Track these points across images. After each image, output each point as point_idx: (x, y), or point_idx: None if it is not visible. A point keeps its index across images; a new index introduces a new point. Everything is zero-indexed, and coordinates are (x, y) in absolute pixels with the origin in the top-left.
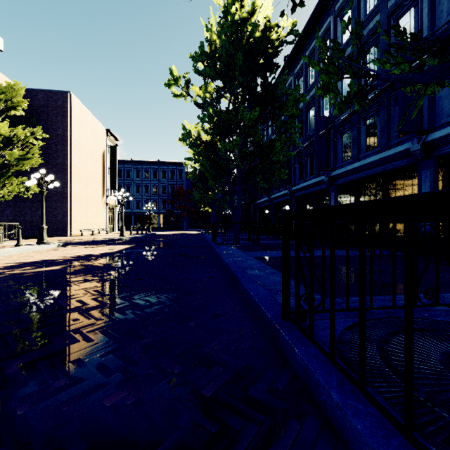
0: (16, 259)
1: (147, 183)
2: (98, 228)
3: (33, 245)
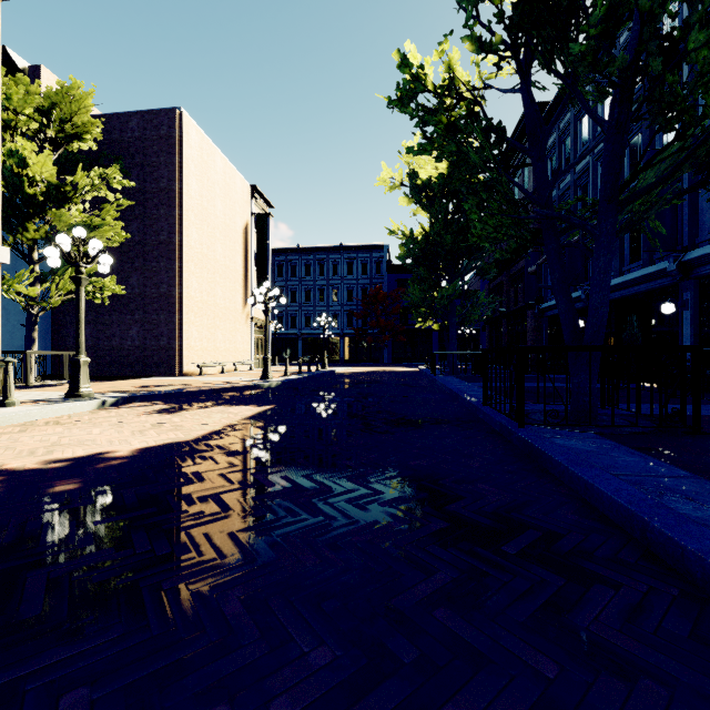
0: None
1: (322, 284)
2: (236, 360)
3: (37, 405)
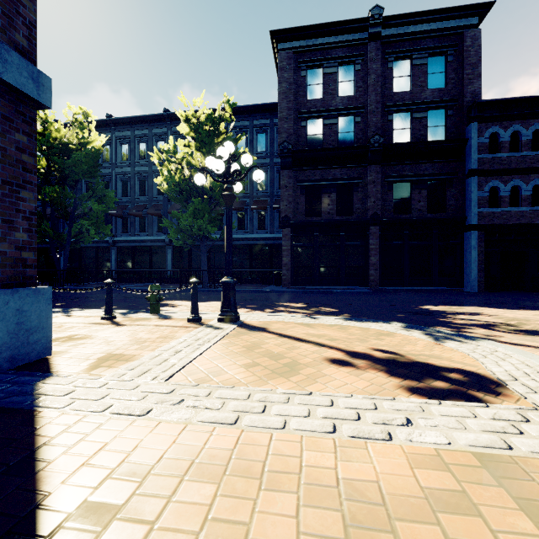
0: None
1: None
2: None
3: None
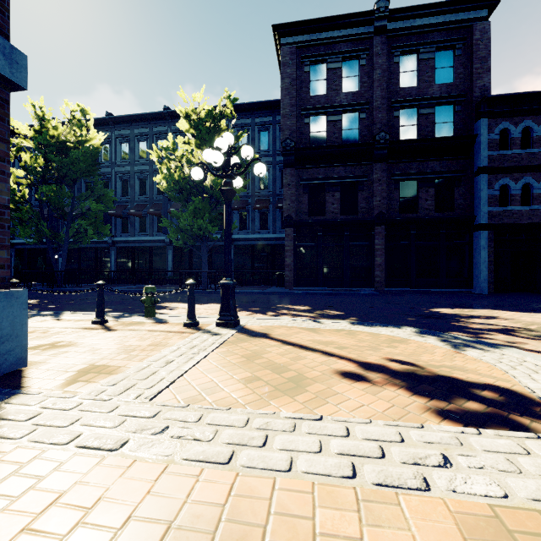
0: None
1: None
2: None
3: None
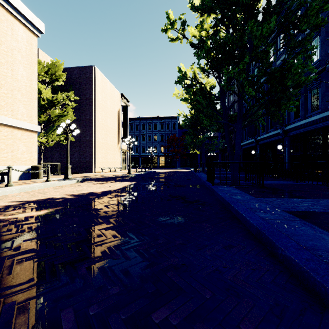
0: (28, 196)
1: (150, 133)
2: (115, 166)
3: (58, 181)
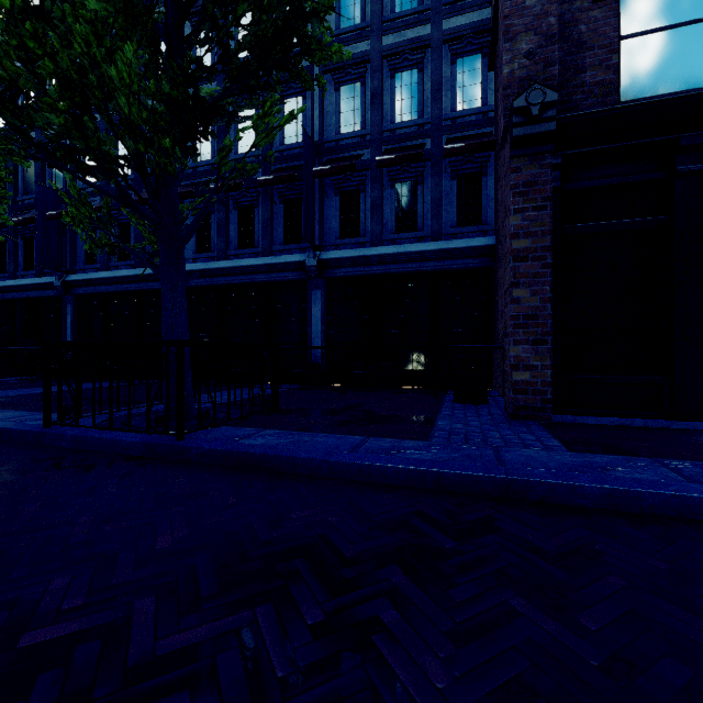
0: None
1: None
2: None
3: None
